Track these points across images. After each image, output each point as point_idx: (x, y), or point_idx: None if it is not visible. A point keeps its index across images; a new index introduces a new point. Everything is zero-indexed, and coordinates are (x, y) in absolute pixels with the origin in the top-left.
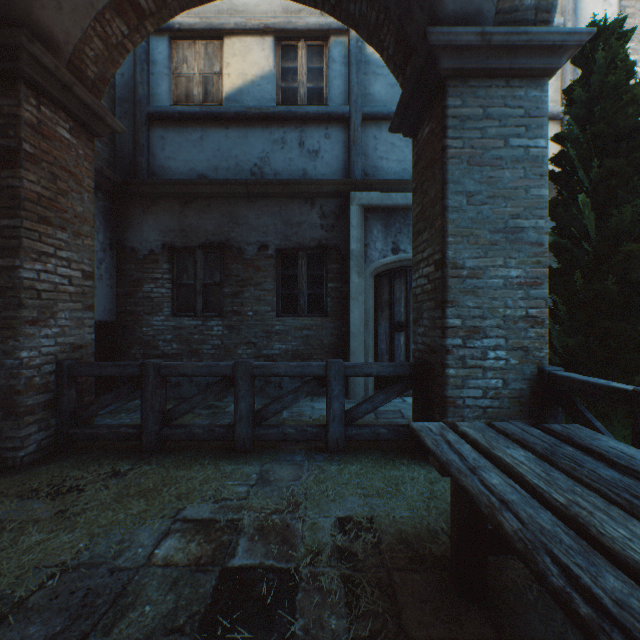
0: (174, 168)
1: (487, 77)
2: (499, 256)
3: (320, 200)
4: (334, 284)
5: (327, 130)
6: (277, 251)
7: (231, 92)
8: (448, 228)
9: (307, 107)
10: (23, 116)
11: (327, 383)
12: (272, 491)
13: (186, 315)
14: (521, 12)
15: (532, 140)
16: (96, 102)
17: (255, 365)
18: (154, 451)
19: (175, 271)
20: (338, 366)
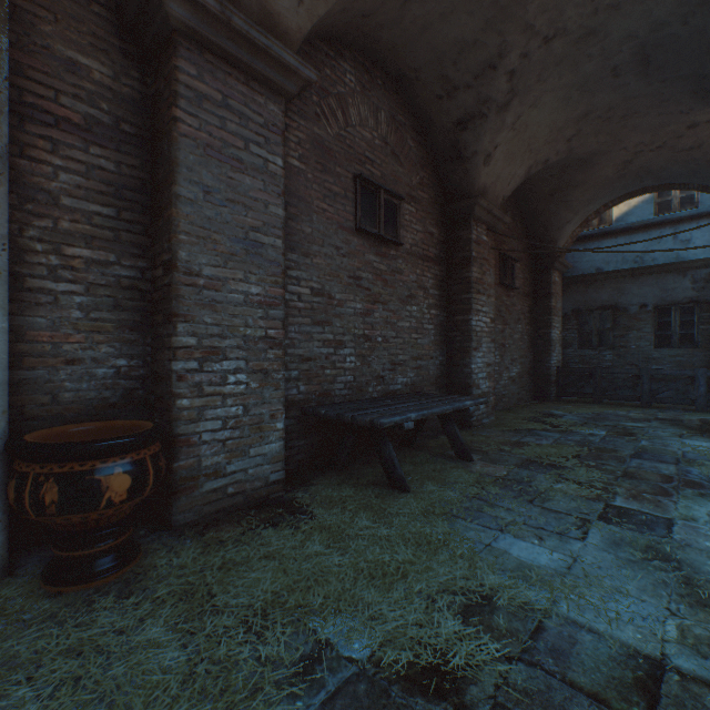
0: (579, 267)
1: None
2: None
3: (690, 271)
4: (703, 326)
5: (697, 224)
6: (653, 307)
7: (618, 216)
8: None
9: (679, 213)
10: (551, 281)
11: (695, 379)
12: (666, 413)
13: (586, 348)
14: None
15: None
16: (567, 263)
17: (651, 370)
18: (599, 403)
19: (579, 324)
20: (702, 371)
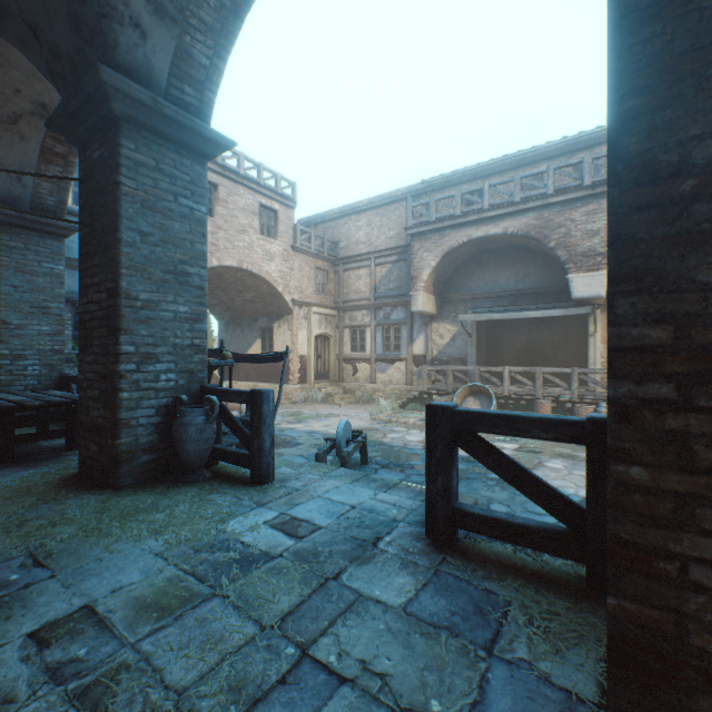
0: None
1: (29, 230)
2: (37, 320)
3: None
4: None
5: None
6: None
7: None
8: (2, 303)
9: None
10: None
11: None
12: None
13: None
14: (48, 206)
15: (57, 266)
16: None
17: None
18: None
19: None
20: None
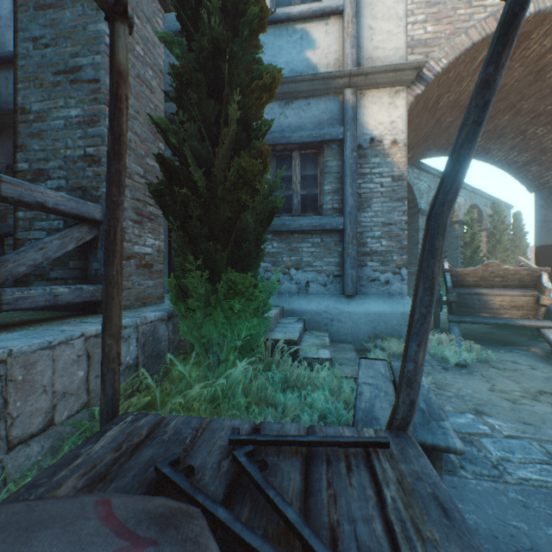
0: None
1: None
2: (62, 97)
3: None
4: None
5: None
6: None
7: None
8: (19, 75)
9: None
10: None
11: None
12: None
13: None
14: None
15: None
16: None
17: None
18: None
19: None
20: None
